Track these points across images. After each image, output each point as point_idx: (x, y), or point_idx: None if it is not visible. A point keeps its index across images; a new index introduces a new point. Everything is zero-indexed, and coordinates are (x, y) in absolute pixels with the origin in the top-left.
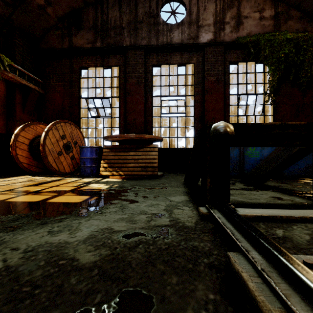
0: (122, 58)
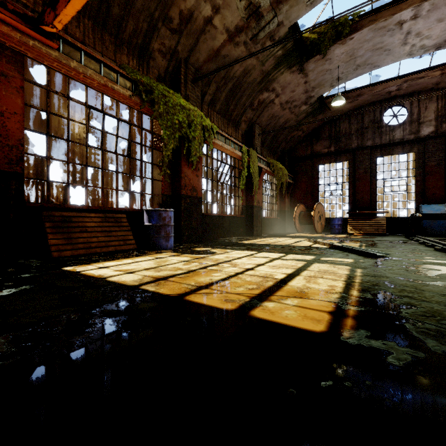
0: (350, 155)
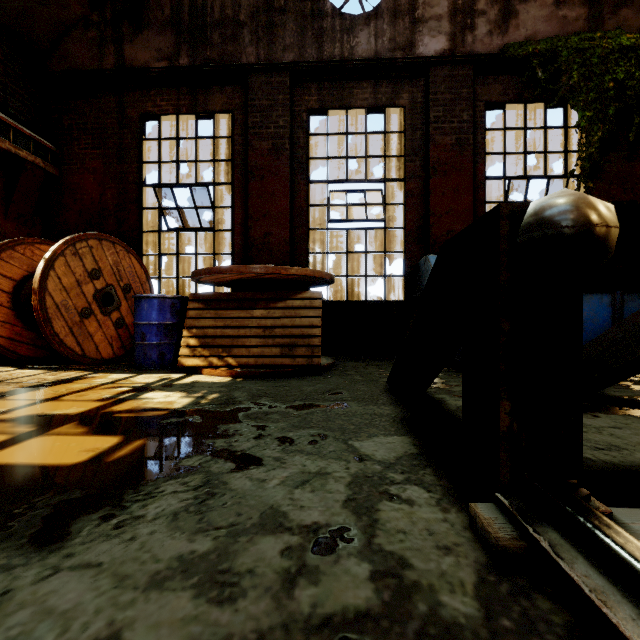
0: (238, 95)
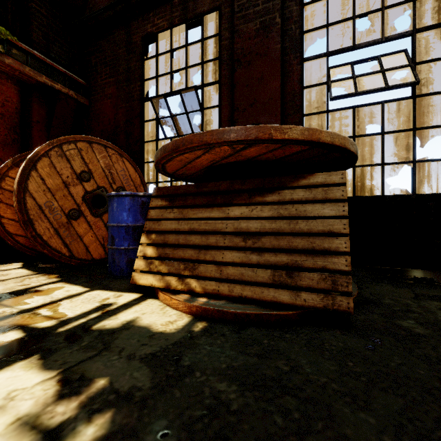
0: None
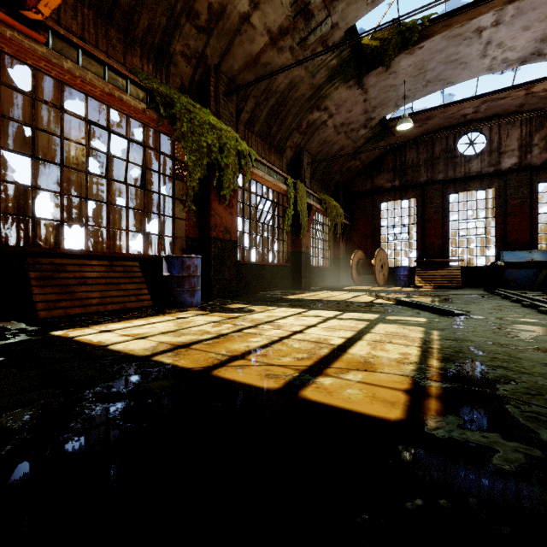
0: (418, 191)
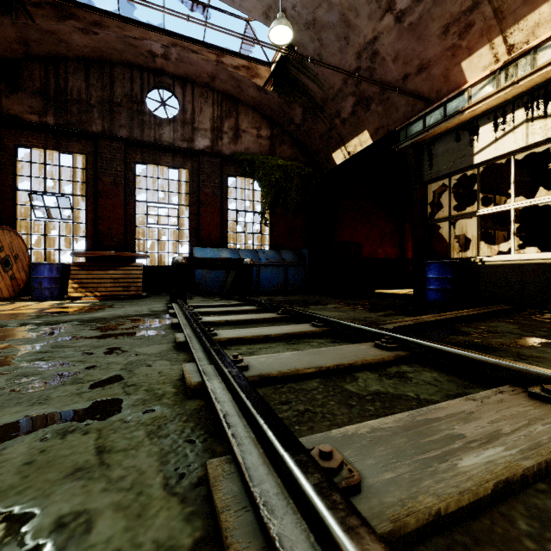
0: (90, 146)
